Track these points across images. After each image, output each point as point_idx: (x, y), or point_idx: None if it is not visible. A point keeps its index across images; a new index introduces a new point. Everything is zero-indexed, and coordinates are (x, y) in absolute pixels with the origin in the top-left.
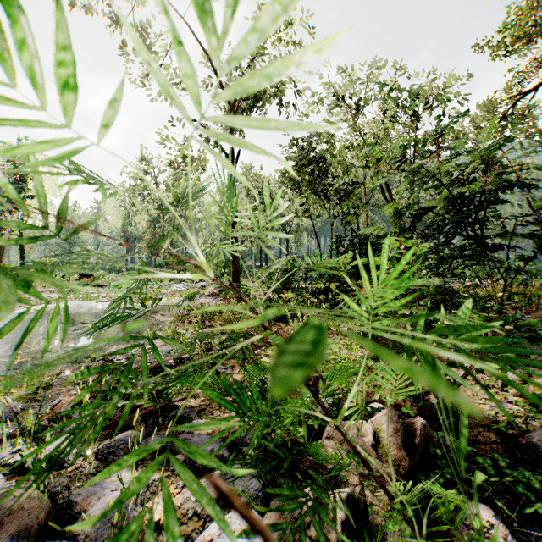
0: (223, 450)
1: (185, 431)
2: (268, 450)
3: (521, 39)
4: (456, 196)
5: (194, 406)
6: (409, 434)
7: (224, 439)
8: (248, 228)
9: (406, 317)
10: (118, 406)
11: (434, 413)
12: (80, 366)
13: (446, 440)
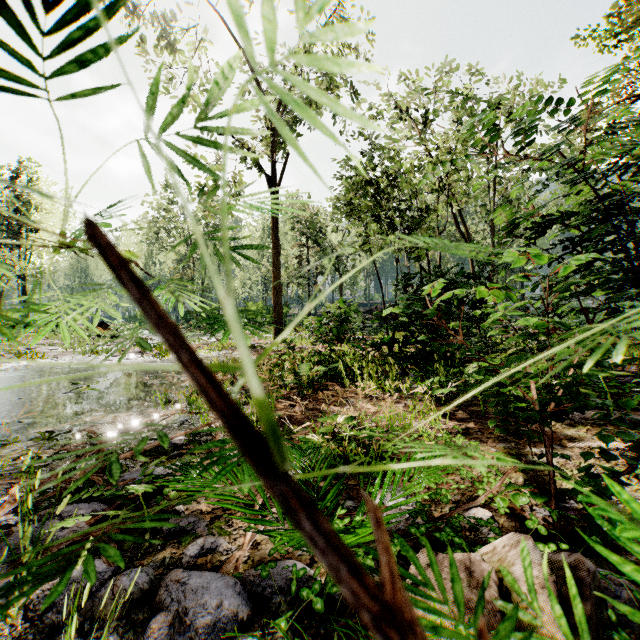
0: (238, 603)
1: (183, 558)
2: (315, 610)
3: (636, 25)
4: (584, 203)
5: (204, 510)
6: (566, 588)
7: (243, 578)
8: (294, 268)
9: (534, 377)
10: (68, 525)
11: (572, 526)
12: (55, 444)
13: (610, 583)
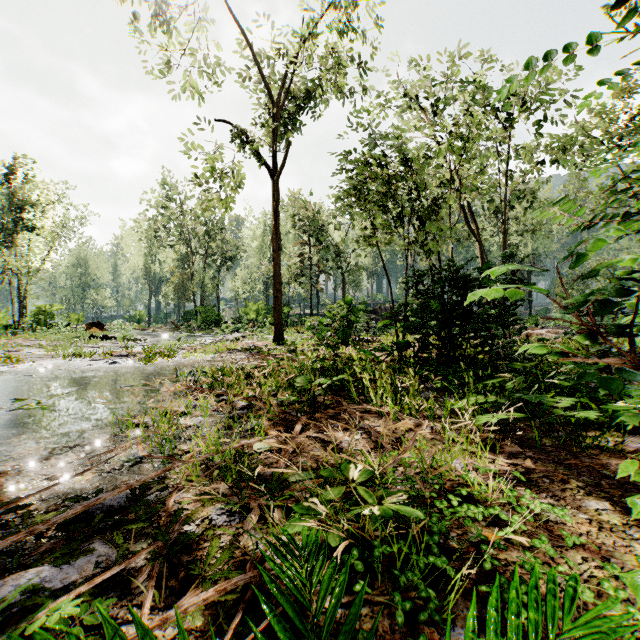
0: None
1: None
2: None
3: None
4: None
5: None
6: None
7: None
8: (296, 267)
9: None
10: None
11: None
12: None
13: None
